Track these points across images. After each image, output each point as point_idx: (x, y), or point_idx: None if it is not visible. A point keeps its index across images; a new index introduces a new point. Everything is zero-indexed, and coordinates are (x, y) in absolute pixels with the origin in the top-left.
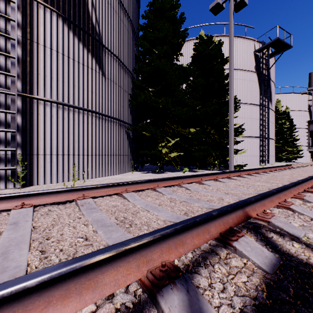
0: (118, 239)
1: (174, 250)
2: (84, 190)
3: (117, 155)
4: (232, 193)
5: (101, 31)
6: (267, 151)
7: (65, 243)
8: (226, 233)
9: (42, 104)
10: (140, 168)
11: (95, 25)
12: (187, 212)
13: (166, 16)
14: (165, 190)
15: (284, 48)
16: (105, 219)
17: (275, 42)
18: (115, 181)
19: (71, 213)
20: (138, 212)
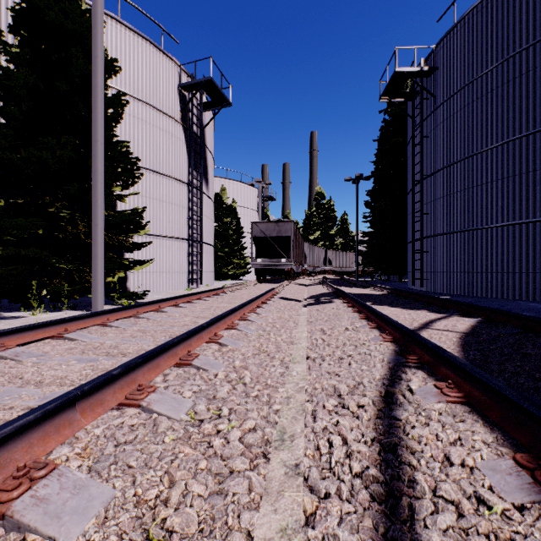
0: None
1: None
2: None
3: None
4: None
5: None
6: (201, 265)
7: None
8: None
9: None
10: None
11: None
12: None
13: None
14: None
15: (223, 102)
16: None
17: (208, 84)
18: None
19: None
20: None
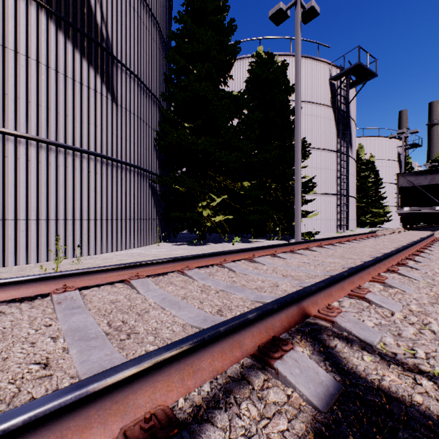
0: (97, 365)
1: (178, 383)
2: (67, 278)
3: (136, 220)
4: (292, 276)
5: (110, 35)
6: (346, 214)
7: (5, 376)
8: (266, 346)
9: (12, 141)
10: (172, 238)
11: (101, 25)
12: (222, 308)
13: (209, 21)
14: (198, 274)
15: (368, 76)
16: (90, 326)
17: (355, 68)
18: (130, 258)
19: (38, 317)
20: (147, 311)
